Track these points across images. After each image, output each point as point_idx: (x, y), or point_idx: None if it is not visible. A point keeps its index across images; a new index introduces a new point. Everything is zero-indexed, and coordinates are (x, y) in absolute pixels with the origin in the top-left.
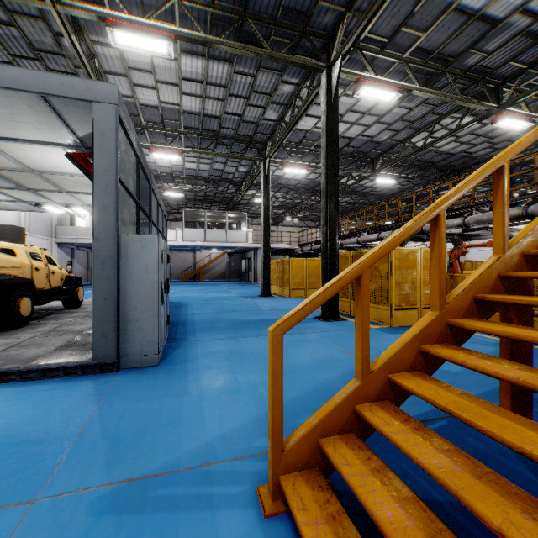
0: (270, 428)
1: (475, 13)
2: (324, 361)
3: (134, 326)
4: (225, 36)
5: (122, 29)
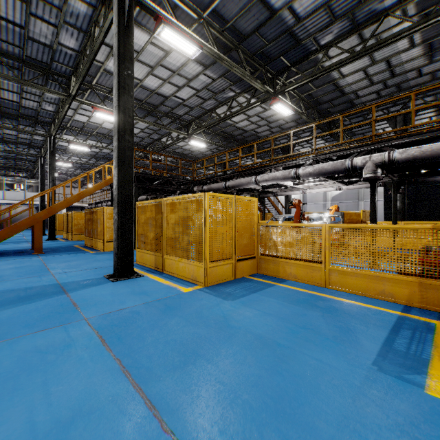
0: None
1: (111, 129)
2: (16, 246)
3: None
4: None
5: None
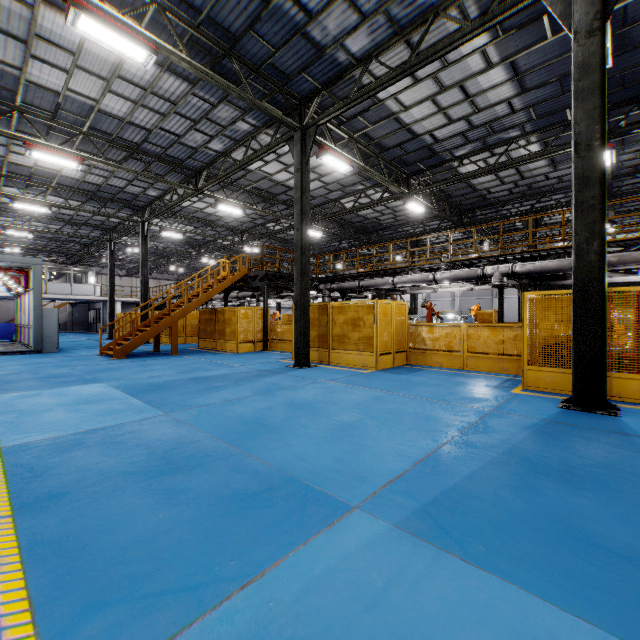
0: (100, 344)
1: (211, 214)
2: None
3: (49, 339)
4: (81, 196)
5: (22, 204)
